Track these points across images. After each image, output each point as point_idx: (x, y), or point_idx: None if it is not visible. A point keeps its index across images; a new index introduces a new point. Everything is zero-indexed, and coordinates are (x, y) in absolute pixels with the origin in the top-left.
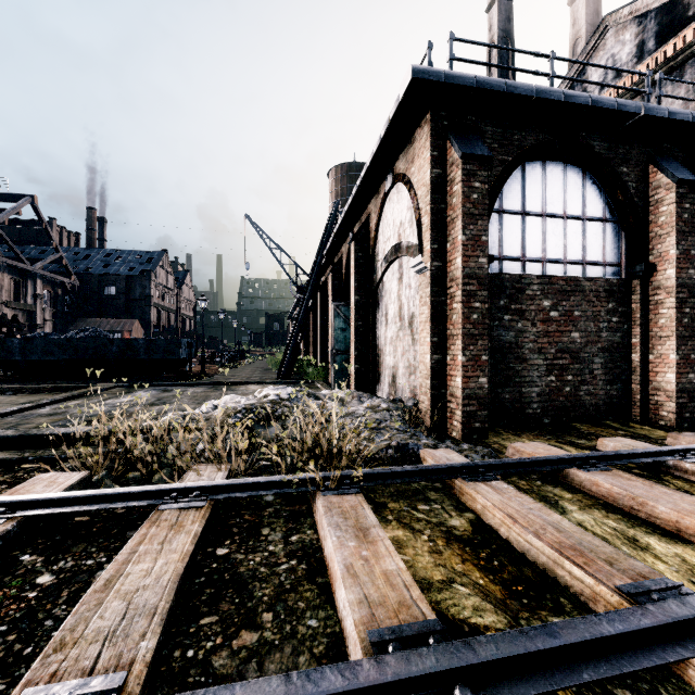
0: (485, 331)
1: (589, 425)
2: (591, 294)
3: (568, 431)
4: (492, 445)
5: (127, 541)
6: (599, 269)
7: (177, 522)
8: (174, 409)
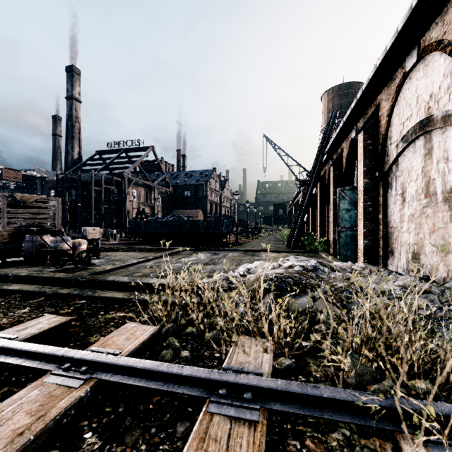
0: None
1: None
2: None
3: None
4: None
5: (175, 443)
6: None
7: (228, 451)
8: (220, 269)
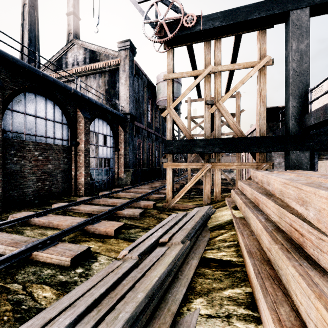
0: (0, 166)
1: (55, 200)
2: (57, 150)
3: (45, 204)
4: (2, 218)
5: None
6: (61, 141)
7: None
8: None
